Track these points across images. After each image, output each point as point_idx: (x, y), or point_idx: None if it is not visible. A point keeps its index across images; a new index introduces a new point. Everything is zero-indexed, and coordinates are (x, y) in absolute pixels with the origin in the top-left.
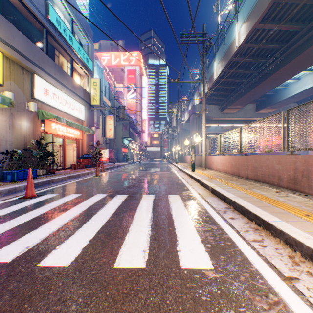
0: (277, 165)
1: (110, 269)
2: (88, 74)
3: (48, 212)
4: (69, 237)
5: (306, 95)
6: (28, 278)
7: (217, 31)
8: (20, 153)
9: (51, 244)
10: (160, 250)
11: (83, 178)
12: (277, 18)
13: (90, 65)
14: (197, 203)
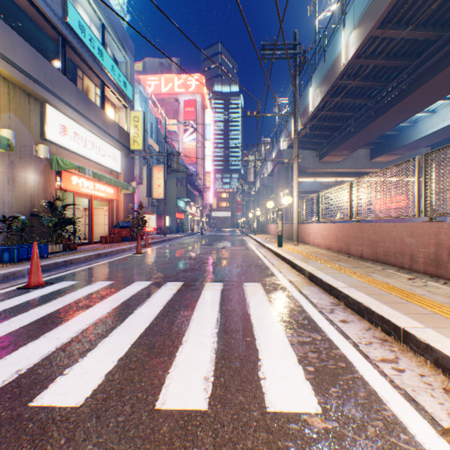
0: (408, 238)
1: (148, 412)
2: (126, 105)
3: (58, 311)
4: (86, 353)
5: (444, 135)
6: (9, 429)
7: (315, 42)
8: (24, 220)
9: (57, 365)
10: (232, 377)
11: (117, 257)
12: (404, 21)
13: (129, 91)
14: (288, 296)
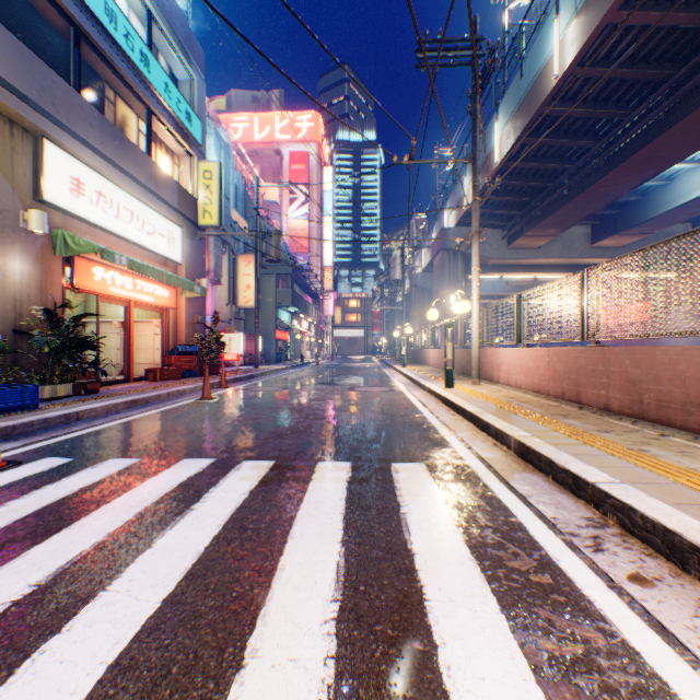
0: None
1: None
2: (192, 151)
3: None
4: None
5: None
6: None
7: (503, 47)
8: None
9: None
10: None
11: (168, 405)
12: None
13: (196, 129)
14: (486, 497)
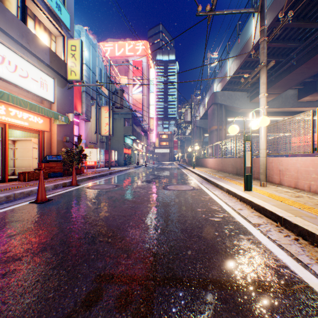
0: None
1: None
2: (62, 31)
3: None
4: None
5: None
6: None
7: None
8: None
9: None
10: None
11: None
12: None
13: (65, 18)
14: None
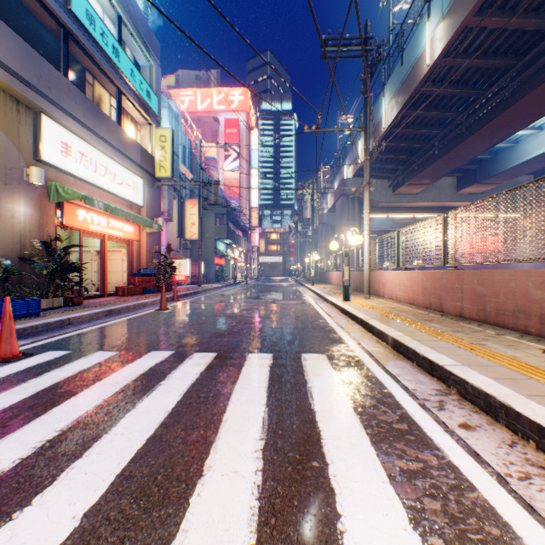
0: (536, 291)
1: None
2: (151, 121)
3: (21, 404)
4: (32, 497)
5: None
6: None
7: (388, 41)
8: (8, 265)
9: None
10: None
11: (135, 314)
12: (510, 4)
13: (154, 104)
14: (368, 376)
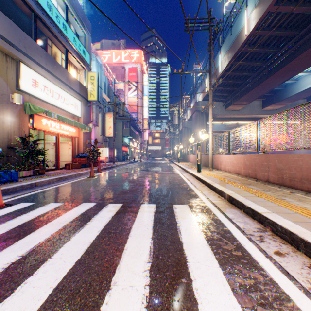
0: None
1: None
2: (85, 67)
3: None
4: None
5: None
6: None
7: (223, 21)
8: (0, 151)
9: None
10: None
11: (75, 180)
12: None
13: (87, 58)
14: (214, 219)
